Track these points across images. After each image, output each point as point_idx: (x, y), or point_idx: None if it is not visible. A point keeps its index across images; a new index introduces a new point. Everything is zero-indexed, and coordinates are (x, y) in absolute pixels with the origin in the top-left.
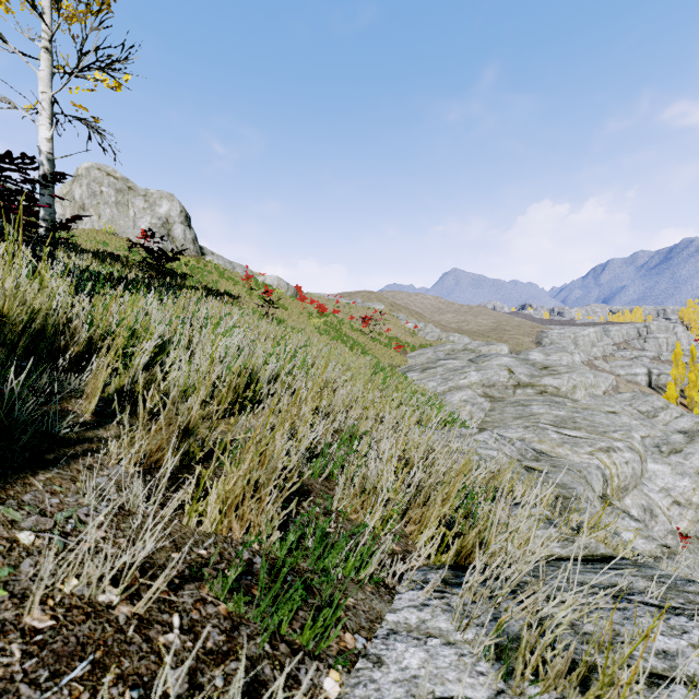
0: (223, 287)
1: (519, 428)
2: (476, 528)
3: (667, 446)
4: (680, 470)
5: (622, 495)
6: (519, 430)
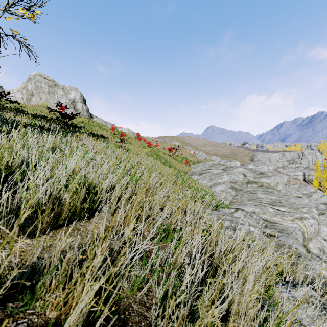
0: (100, 133)
1: (251, 206)
2: None
3: (318, 211)
4: (325, 223)
5: (308, 242)
6: (251, 207)
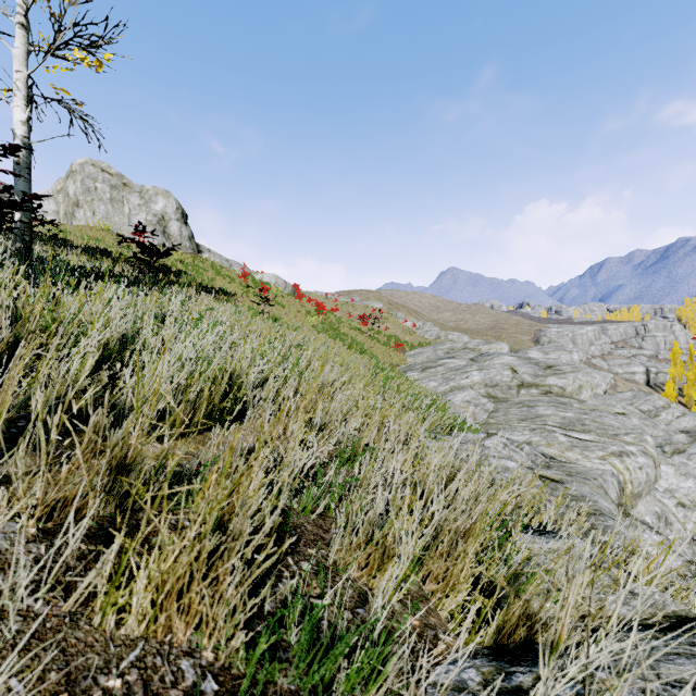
0: (218, 285)
1: (525, 431)
2: (524, 595)
3: (670, 446)
4: (684, 470)
5: (635, 502)
6: (525, 433)
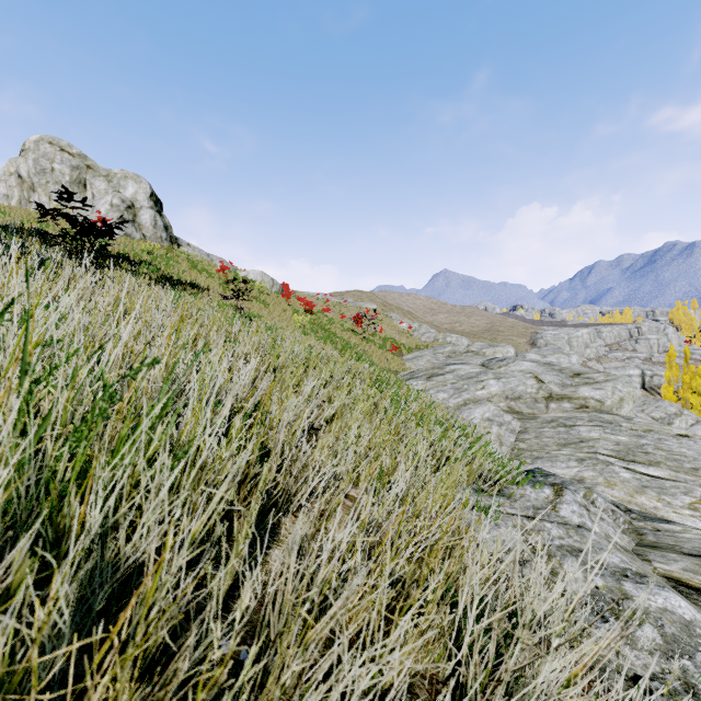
0: (189, 278)
1: (570, 461)
2: None
3: None
4: None
5: None
6: (571, 465)
